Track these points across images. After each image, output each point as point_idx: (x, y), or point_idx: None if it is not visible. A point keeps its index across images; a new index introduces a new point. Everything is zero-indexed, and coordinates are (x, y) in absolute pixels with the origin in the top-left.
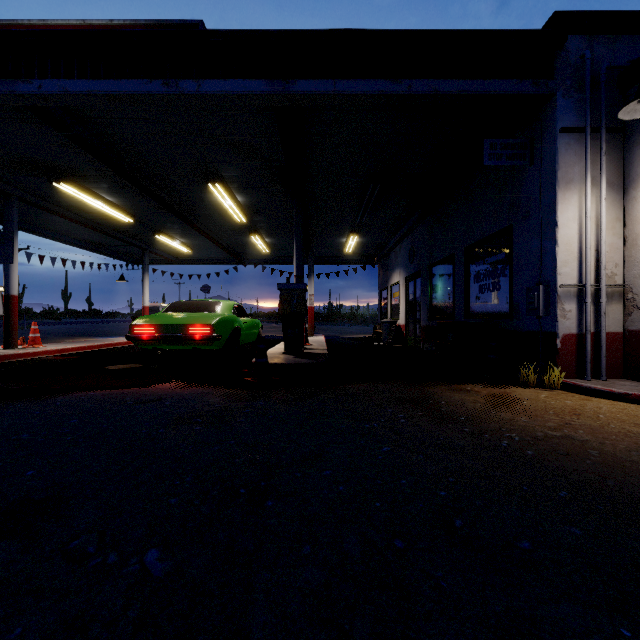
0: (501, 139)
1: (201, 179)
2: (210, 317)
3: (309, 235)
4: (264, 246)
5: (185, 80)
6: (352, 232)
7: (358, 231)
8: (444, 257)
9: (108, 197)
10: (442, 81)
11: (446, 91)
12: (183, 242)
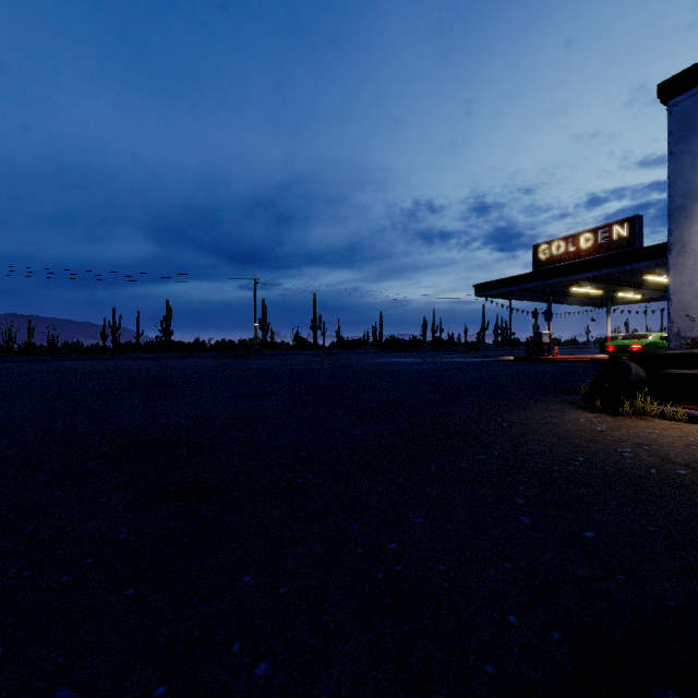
0: None
1: (639, 275)
2: (642, 342)
3: None
4: None
5: (625, 266)
6: None
7: None
8: None
9: (590, 286)
10: None
11: None
12: (635, 292)
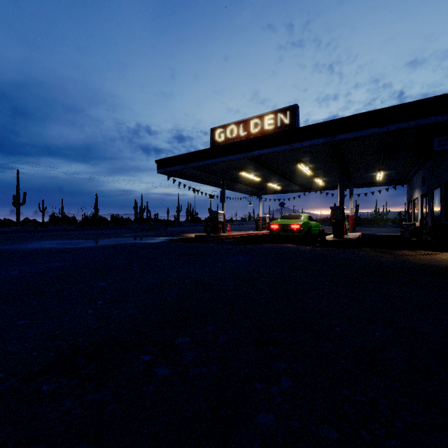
0: (445, 136)
1: (294, 163)
2: (299, 221)
3: (349, 175)
4: (321, 182)
5: (296, 143)
6: (378, 170)
7: (383, 169)
8: (437, 185)
9: (254, 173)
10: (404, 123)
11: (406, 127)
12: (278, 184)
